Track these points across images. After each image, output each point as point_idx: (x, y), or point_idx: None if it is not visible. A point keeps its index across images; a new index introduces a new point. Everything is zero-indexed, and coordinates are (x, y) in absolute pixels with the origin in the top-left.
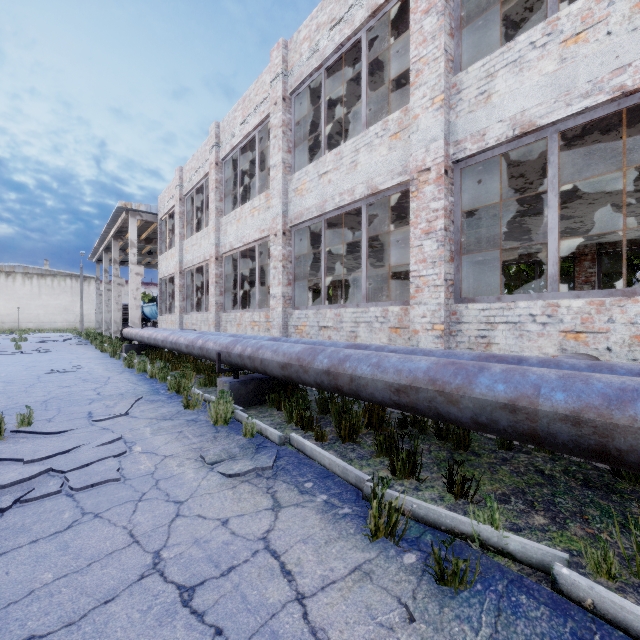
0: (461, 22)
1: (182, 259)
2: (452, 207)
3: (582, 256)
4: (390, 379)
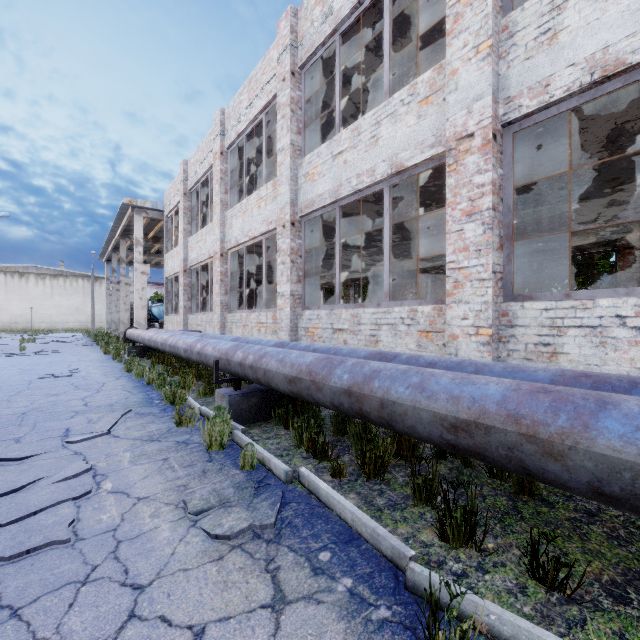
0: None
1: (187, 257)
2: (501, 181)
3: (626, 249)
4: (442, 409)
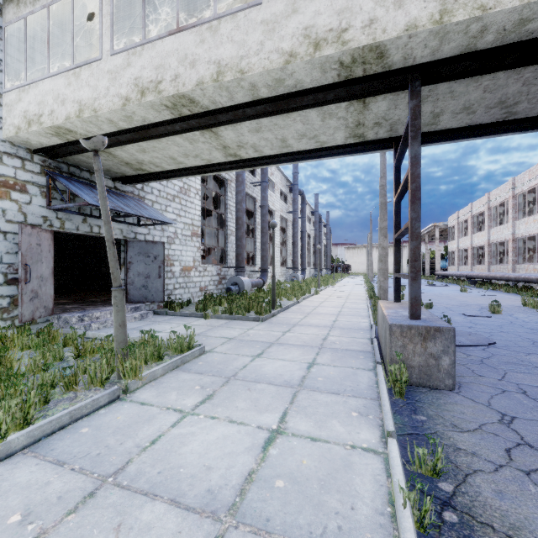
0: (518, 210)
1: (458, 246)
2: (516, 246)
3: None
4: (485, 275)
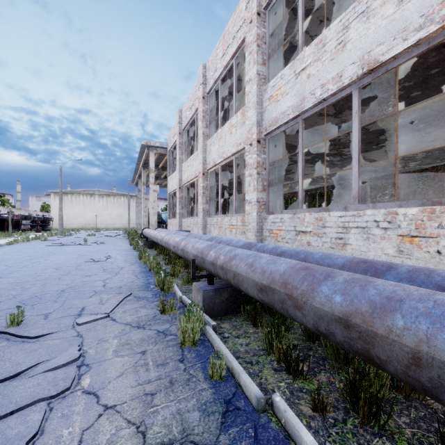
0: None
1: (181, 178)
2: None
3: None
4: None
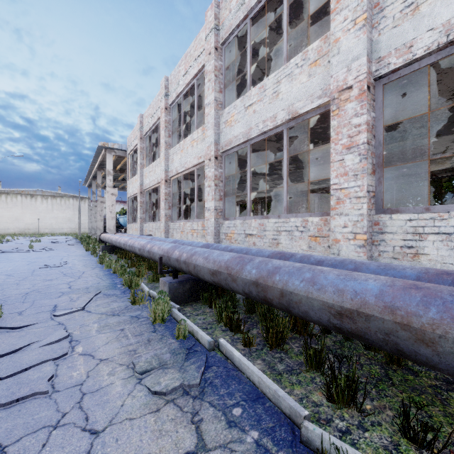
0: None
1: (142, 182)
2: (373, 122)
3: None
4: (329, 299)
